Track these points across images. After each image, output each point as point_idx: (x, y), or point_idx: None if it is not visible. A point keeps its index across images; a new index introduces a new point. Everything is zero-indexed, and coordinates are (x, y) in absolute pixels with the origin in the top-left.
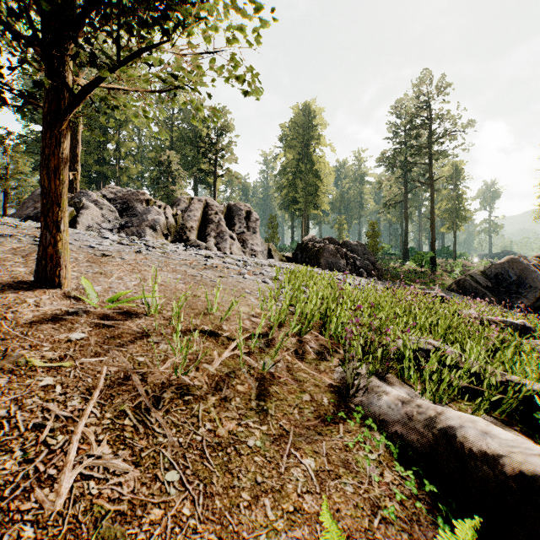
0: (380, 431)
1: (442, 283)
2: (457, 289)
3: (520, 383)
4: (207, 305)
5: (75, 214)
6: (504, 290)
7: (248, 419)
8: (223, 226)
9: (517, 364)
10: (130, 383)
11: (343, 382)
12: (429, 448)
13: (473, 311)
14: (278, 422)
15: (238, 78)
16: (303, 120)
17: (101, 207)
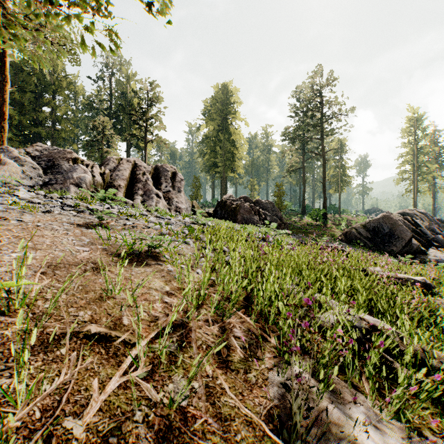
0: None
1: (333, 234)
2: (345, 240)
3: None
4: (106, 287)
5: None
6: (380, 240)
7: None
8: (150, 185)
9: None
10: None
11: (283, 404)
12: None
13: (379, 268)
14: None
15: None
16: (222, 97)
17: (23, 163)
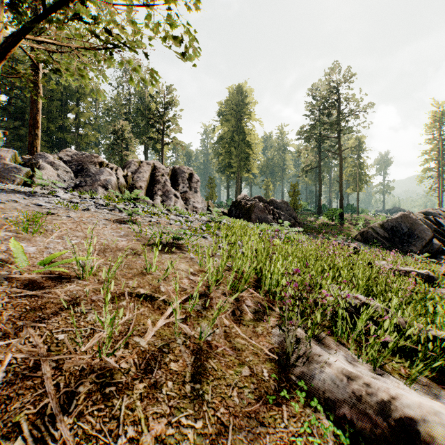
0: (327, 413)
1: (349, 234)
2: (361, 239)
3: (443, 338)
4: (146, 265)
5: (31, 174)
6: (398, 240)
7: (180, 413)
8: (168, 186)
9: (437, 317)
10: (39, 374)
11: (282, 347)
12: (386, 441)
13: (384, 262)
14: (215, 412)
15: (175, 38)
16: (236, 98)
17: (57, 168)
